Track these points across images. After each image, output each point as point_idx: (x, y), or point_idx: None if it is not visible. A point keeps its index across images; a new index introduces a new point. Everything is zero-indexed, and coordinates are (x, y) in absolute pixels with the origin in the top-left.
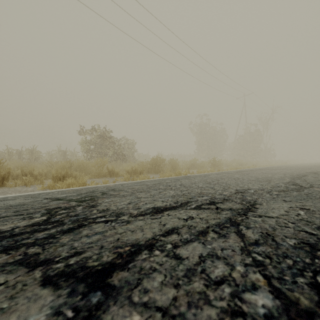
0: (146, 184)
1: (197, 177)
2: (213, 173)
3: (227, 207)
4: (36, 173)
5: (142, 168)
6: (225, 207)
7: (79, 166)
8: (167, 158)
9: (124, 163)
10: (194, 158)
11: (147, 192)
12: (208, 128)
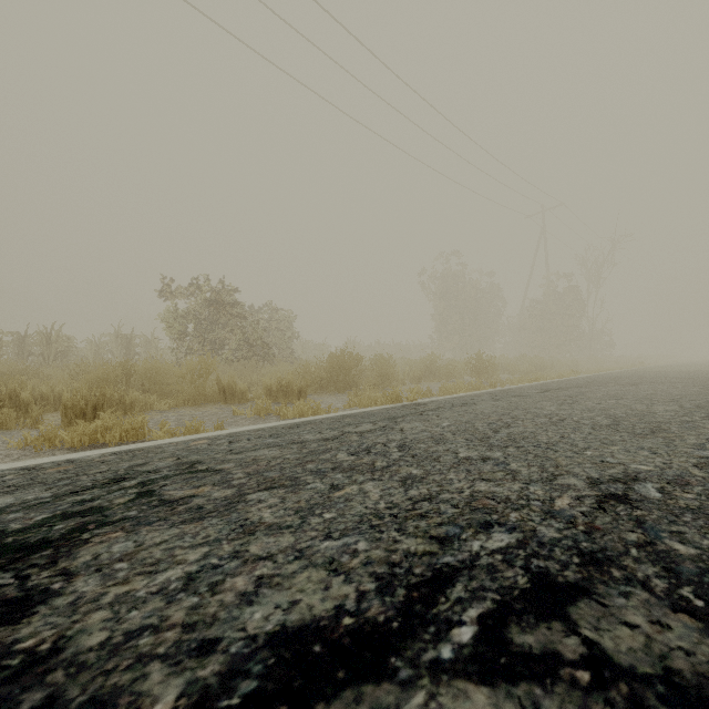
0: (302, 439)
1: (445, 409)
2: (483, 396)
3: (646, 658)
4: (27, 397)
5: (305, 380)
6: (631, 649)
7: (148, 375)
8: (369, 351)
9: (267, 366)
10: (432, 353)
11: (291, 486)
12: (462, 284)
